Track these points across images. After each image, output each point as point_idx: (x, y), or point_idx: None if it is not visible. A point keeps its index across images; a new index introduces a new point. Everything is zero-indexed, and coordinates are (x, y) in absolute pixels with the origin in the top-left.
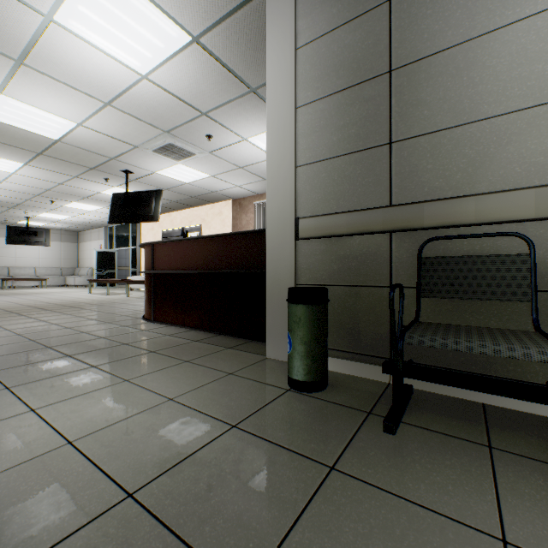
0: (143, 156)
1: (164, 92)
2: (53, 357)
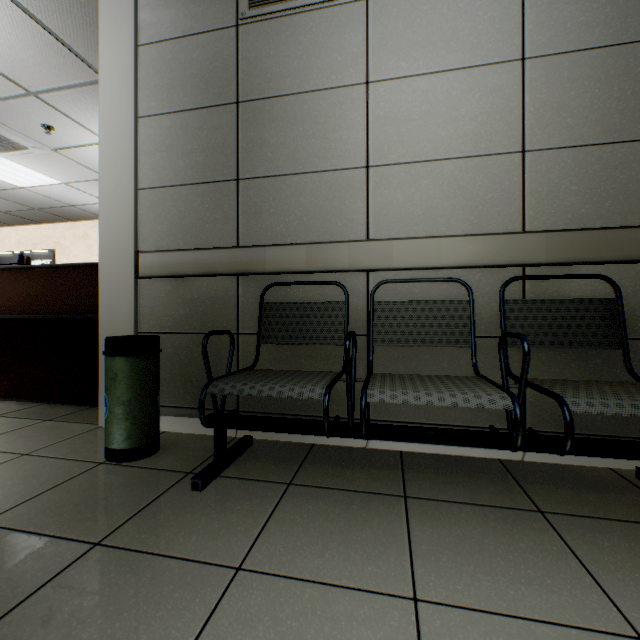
0: None
1: None
2: None
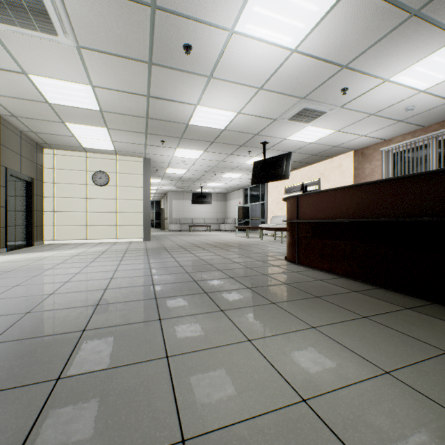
0: (278, 126)
1: (308, 59)
2: (238, 287)
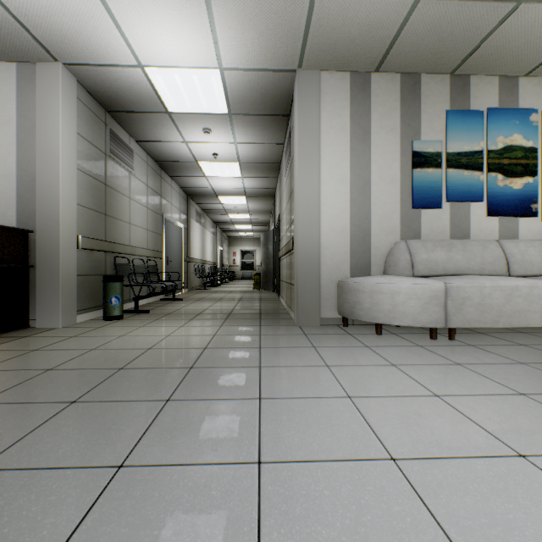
0: None
1: None
2: (59, 372)
